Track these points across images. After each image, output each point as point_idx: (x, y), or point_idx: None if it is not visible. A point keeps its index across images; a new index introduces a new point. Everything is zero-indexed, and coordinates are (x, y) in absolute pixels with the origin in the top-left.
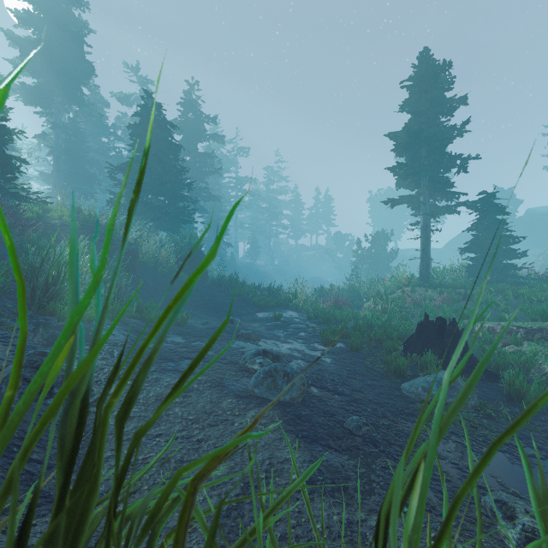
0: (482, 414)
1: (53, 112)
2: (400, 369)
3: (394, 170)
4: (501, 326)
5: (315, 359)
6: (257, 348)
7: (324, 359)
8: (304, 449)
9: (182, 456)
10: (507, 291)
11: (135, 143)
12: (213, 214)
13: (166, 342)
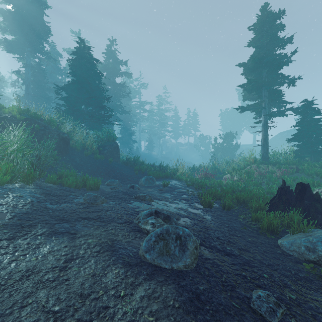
0: None
1: (25, 57)
2: (273, 226)
3: (243, 87)
4: None
5: (198, 216)
6: (150, 207)
7: (204, 216)
8: None
9: None
10: None
11: (72, 71)
12: (125, 123)
13: (72, 202)
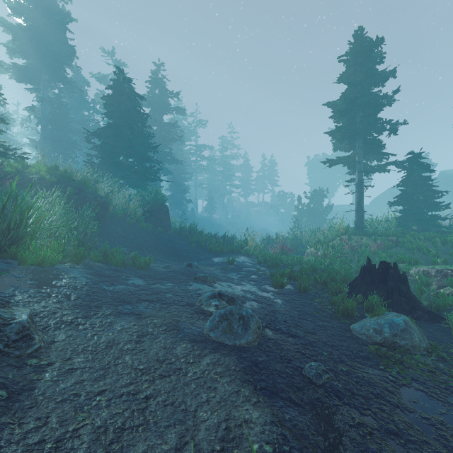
0: (435, 357)
1: (40, 88)
2: (348, 310)
3: (332, 134)
4: (435, 270)
5: (267, 300)
6: (213, 289)
7: (275, 300)
8: (264, 404)
9: (124, 422)
10: (435, 238)
11: (108, 112)
12: (176, 175)
13: (127, 284)
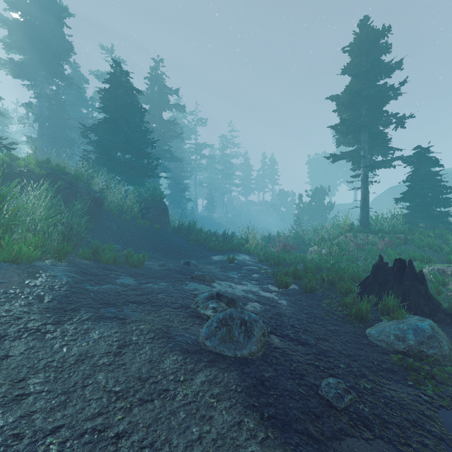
0: None
1: (38, 84)
2: (362, 313)
3: (336, 128)
4: None
5: (271, 301)
6: (211, 289)
7: (279, 301)
8: (274, 442)
9: None
10: (447, 235)
11: (105, 106)
12: (176, 174)
13: (114, 283)
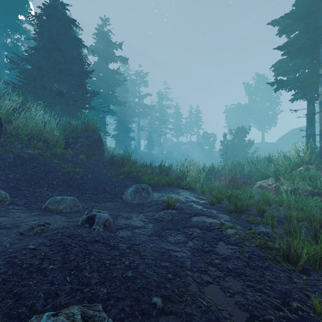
0: None
1: None
2: None
3: (285, 48)
4: None
5: None
6: None
7: None
8: None
9: None
10: None
11: (37, 33)
12: (122, 117)
13: None
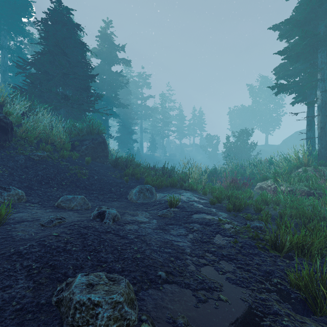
0: None
1: (0, 37)
2: None
3: (285, 53)
4: None
5: None
6: None
7: None
8: None
9: None
10: None
11: (43, 38)
12: (124, 120)
13: None
